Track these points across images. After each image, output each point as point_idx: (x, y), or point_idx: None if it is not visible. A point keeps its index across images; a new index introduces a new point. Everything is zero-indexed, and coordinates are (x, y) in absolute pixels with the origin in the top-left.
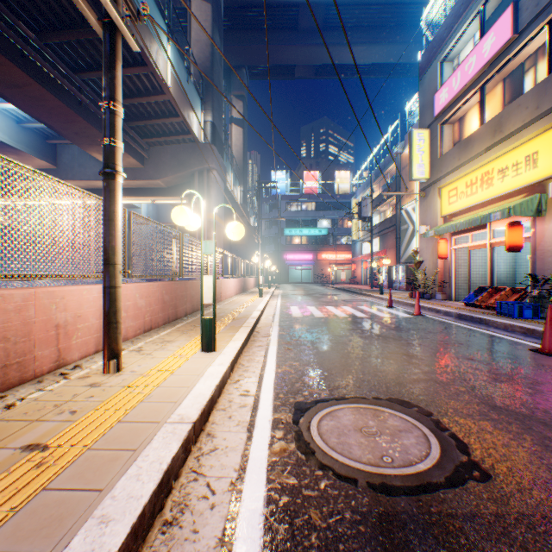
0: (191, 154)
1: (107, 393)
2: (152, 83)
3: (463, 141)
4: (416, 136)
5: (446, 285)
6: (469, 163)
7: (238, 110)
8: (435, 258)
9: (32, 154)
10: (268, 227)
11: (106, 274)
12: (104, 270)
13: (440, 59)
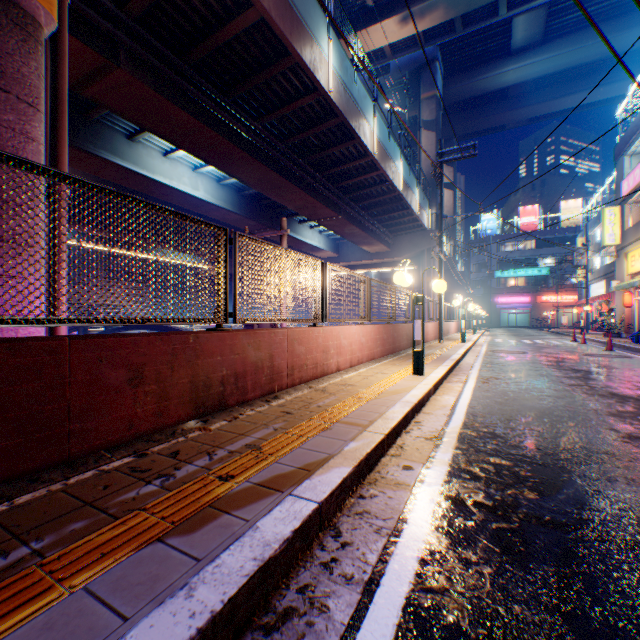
0: (421, 239)
1: (446, 344)
2: (407, 212)
3: (635, 224)
4: (606, 213)
5: (630, 327)
6: (637, 241)
7: (447, 176)
8: (622, 306)
9: (331, 252)
10: (476, 270)
11: (439, 320)
12: (439, 319)
13: (624, 155)
